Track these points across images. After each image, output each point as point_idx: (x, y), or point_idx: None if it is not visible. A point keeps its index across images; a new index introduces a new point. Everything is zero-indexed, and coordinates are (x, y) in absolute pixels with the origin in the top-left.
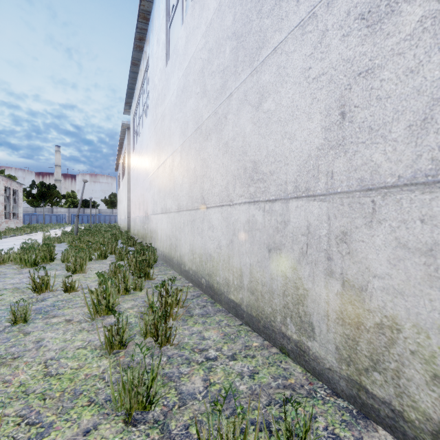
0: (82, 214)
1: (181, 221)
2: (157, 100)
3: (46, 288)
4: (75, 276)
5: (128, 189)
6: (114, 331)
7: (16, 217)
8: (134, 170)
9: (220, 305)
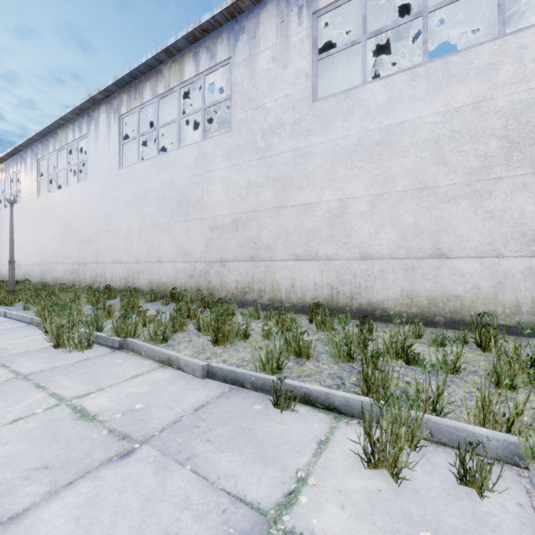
0: None
1: (47, 268)
2: (30, 205)
3: None
4: None
5: None
6: (33, 289)
7: None
8: None
9: None
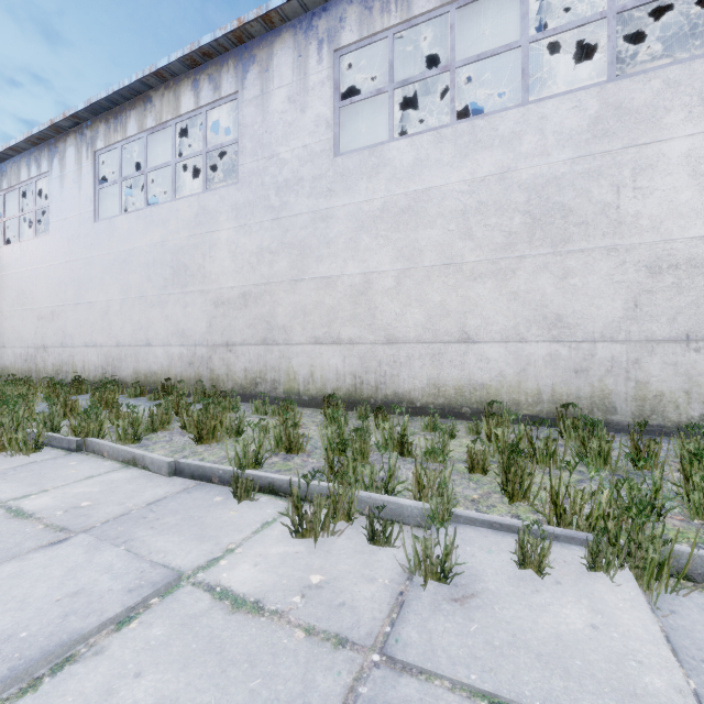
0: None
1: None
2: None
3: None
4: None
5: None
6: None
7: None
8: None
9: None
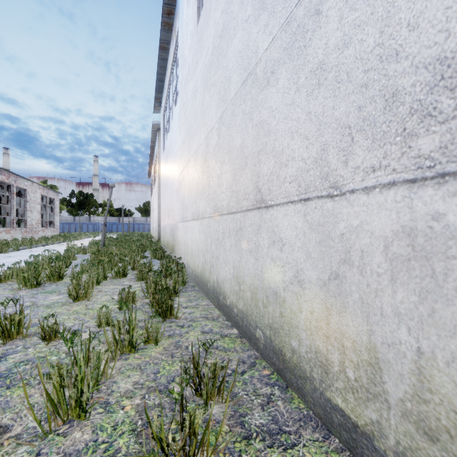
0: (117, 223)
1: (218, 230)
2: (187, 76)
3: (17, 332)
4: (75, 306)
5: (159, 195)
6: None
7: (53, 226)
8: (164, 173)
9: (300, 399)
